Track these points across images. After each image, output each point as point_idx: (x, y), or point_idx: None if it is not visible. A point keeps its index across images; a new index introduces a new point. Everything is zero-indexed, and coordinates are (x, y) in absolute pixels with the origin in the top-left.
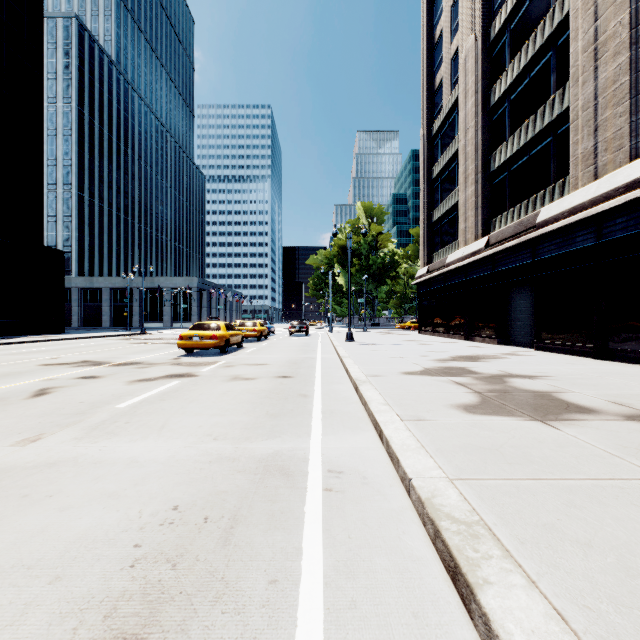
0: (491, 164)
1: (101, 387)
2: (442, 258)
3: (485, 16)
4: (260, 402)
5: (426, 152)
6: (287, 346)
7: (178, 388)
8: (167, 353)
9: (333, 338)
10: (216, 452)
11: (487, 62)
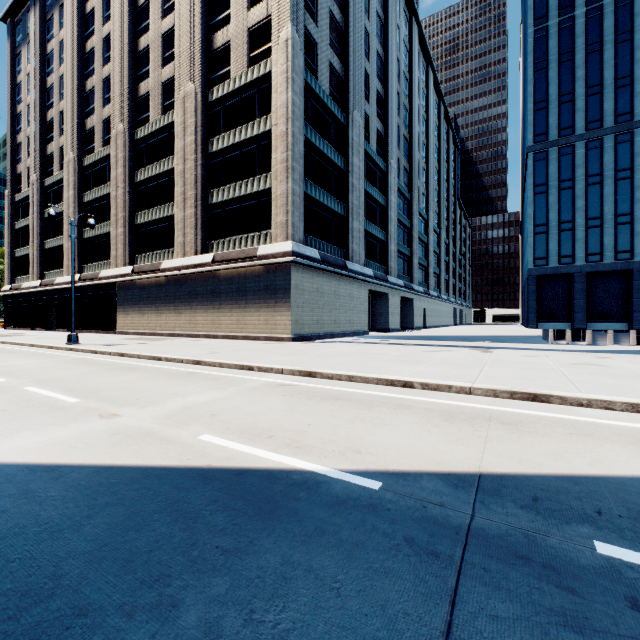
0: (45, 246)
1: None
2: (21, 283)
3: (42, 172)
4: None
5: (11, 210)
6: None
7: None
8: None
9: None
10: None
11: (44, 195)
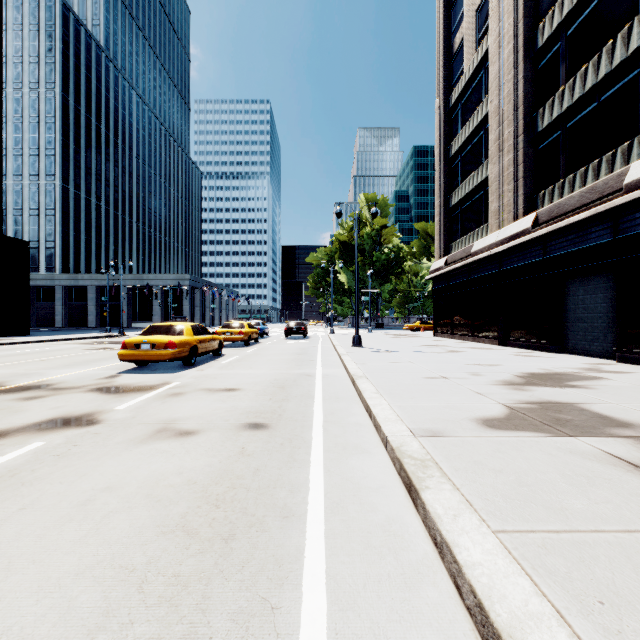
0: (537, 123)
1: None
2: (465, 247)
3: None
4: (144, 567)
5: (443, 126)
6: (278, 353)
7: (5, 473)
8: (111, 366)
9: (336, 342)
10: None
11: None
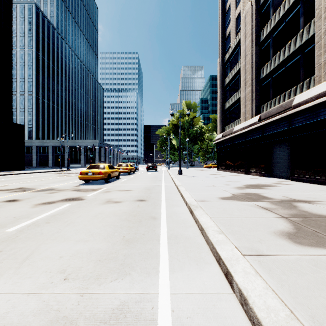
0: (261, 74)
1: (12, 209)
2: (231, 128)
3: None
4: (120, 225)
5: (221, 71)
6: (145, 178)
7: (65, 210)
8: (74, 182)
9: (170, 173)
10: (56, 306)
11: (258, 16)
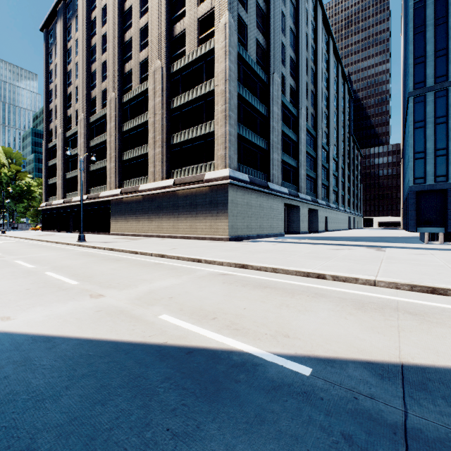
0: (66, 176)
1: None
2: (51, 201)
3: (65, 128)
4: None
5: (46, 153)
6: None
7: None
8: None
9: None
10: None
11: (65, 143)
